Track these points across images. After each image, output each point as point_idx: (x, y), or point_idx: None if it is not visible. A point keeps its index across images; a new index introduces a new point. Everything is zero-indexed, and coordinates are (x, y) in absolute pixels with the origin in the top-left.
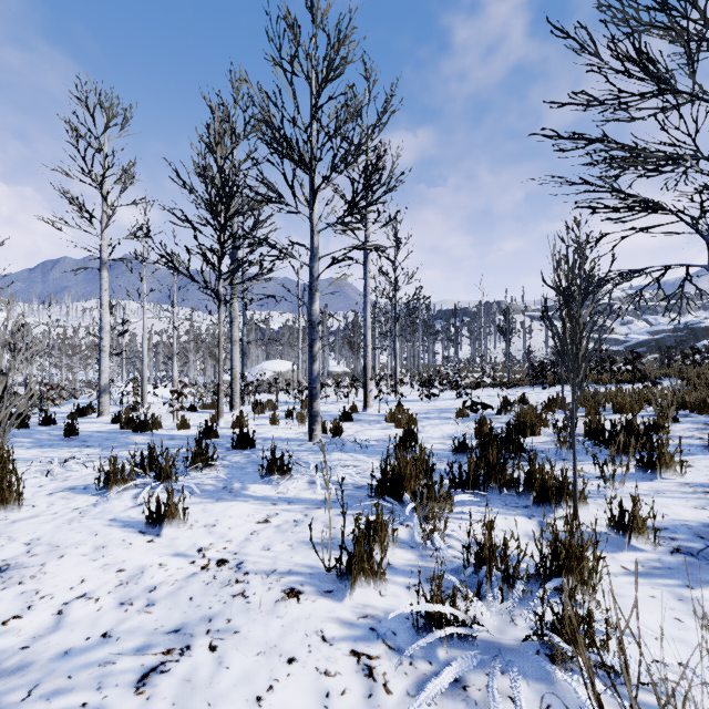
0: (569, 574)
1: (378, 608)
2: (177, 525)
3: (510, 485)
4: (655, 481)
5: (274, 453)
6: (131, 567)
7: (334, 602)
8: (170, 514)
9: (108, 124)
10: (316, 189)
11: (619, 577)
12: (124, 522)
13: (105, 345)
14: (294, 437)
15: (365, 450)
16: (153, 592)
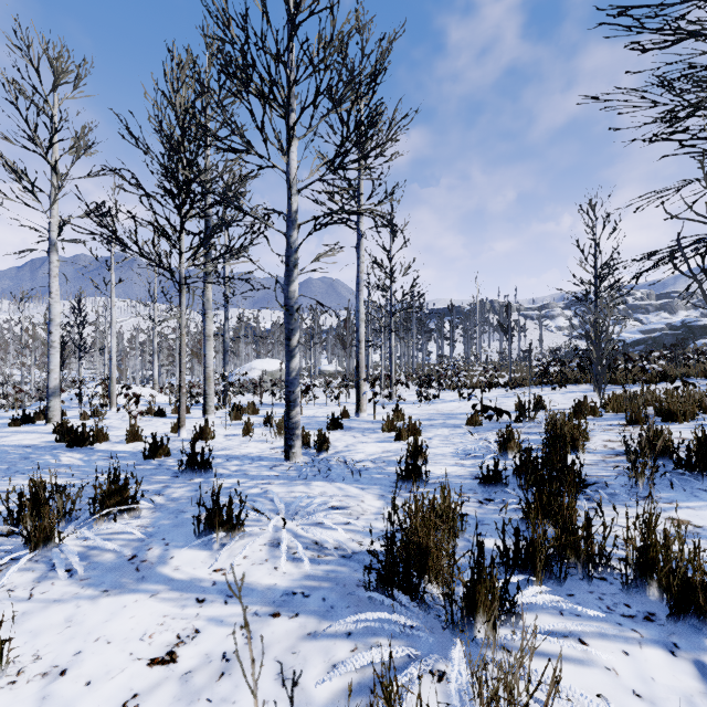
0: None
1: None
2: None
3: (599, 562)
4: None
5: (217, 498)
6: None
7: None
8: None
9: (56, 81)
10: (291, 126)
11: None
12: None
13: (55, 340)
14: (267, 453)
15: (357, 477)
16: None
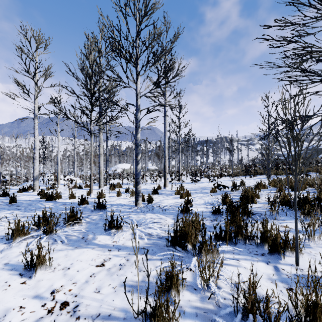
0: None
1: None
2: (45, 268)
3: (250, 238)
4: None
5: (112, 217)
6: None
7: None
8: (39, 262)
9: (37, 47)
10: (138, 73)
11: None
12: (13, 266)
13: (36, 156)
14: (127, 203)
15: (164, 212)
16: None
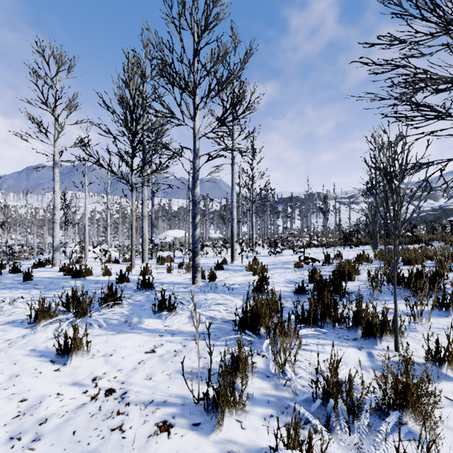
0: (405, 407)
1: (239, 443)
2: (82, 355)
3: (340, 321)
4: (450, 317)
5: (163, 295)
6: (32, 397)
7: (200, 436)
8: (75, 347)
9: (58, 69)
10: (196, 106)
11: (446, 408)
12: (41, 352)
13: (57, 218)
14: (182, 281)
15: (231, 291)
16: (43, 424)
